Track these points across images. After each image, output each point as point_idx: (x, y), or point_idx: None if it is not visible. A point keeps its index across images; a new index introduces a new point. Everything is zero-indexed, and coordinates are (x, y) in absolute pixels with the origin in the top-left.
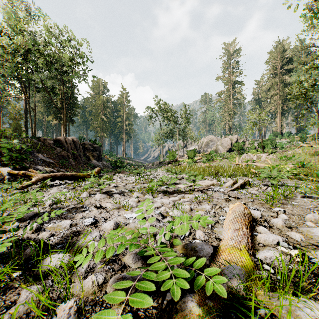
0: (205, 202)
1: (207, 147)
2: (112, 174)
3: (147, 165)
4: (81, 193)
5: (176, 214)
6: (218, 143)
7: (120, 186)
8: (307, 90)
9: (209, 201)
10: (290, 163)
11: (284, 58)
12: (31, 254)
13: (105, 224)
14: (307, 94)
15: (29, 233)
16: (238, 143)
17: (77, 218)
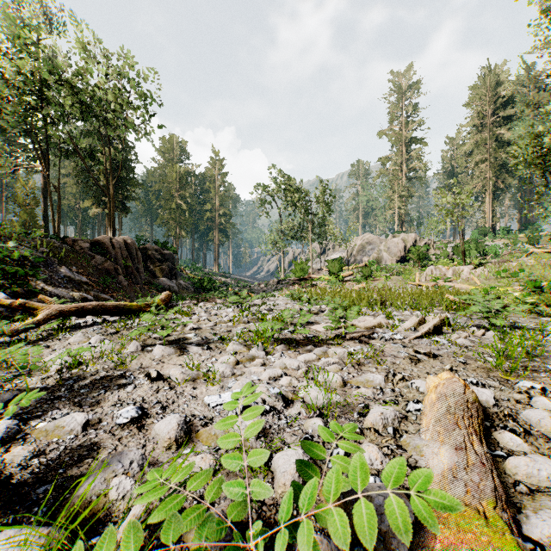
0: (370, 365)
1: (362, 255)
2: (193, 303)
3: (257, 286)
4: (128, 343)
5: (314, 397)
6: (381, 248)
7: (205, 328)
8: (549, 150)
9: (378, 362)
10: (516, 283)
11: (499, 97)
12: None
13: (160, 423)
14: (546, 159)
15: None
16: (418, 248)
17: (104, 405)
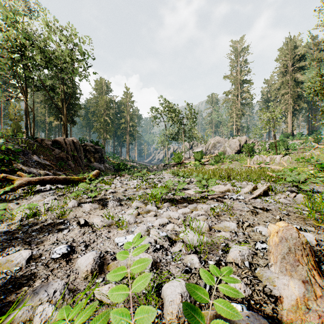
0: (225, 216)
1: (214, 149)
2: (112, 177)
3: (152, 168)
4: (69, 201)
5: (190, 238)
6: (226, 145)
7: (119, 192)
8: None
9: (231, 214)
10: (309, 165)
11: (296, 55)
12: None
13: (81, 259)
14: None
15: None
16: (248, 144)
17: (46, 243)
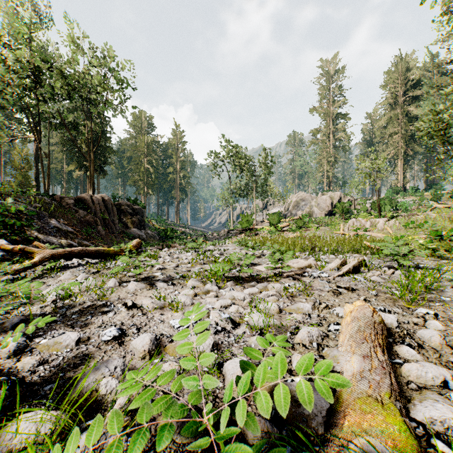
0: (301, 297)
1: (297, 209)
2: (158, 248)
3: (211, 235)
4: (107, 280)
5: (256, 320)
6: (313, 204)
7: (169, 268)
8: (448, 124)
9: (308, 294)
10: (421, 232)
11: (409, 80)
12: None
13: (136, 340)
14: (446, 131)
15: (4, 357)
16: (342, 204)
17: (91, 326)
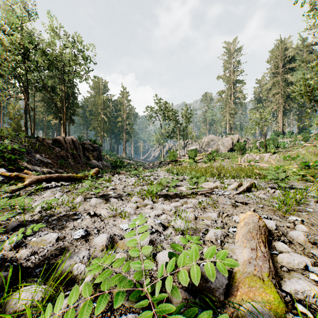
0: (210, 208)
1: (208, 147)
2: (111, 174)
3: (148, 165)
4: (76, 197)
5: (179, 225)
6: (219, 143)
7: (119, 189)
8: (313, 88)
9: (215, 207)
10: (295, 163)
11: (286, 57)
12: (0, 284)
13: (97, 238)
14: (312, 93)
15: (7, 249)
16: (240, 143)
17: (66, 229)
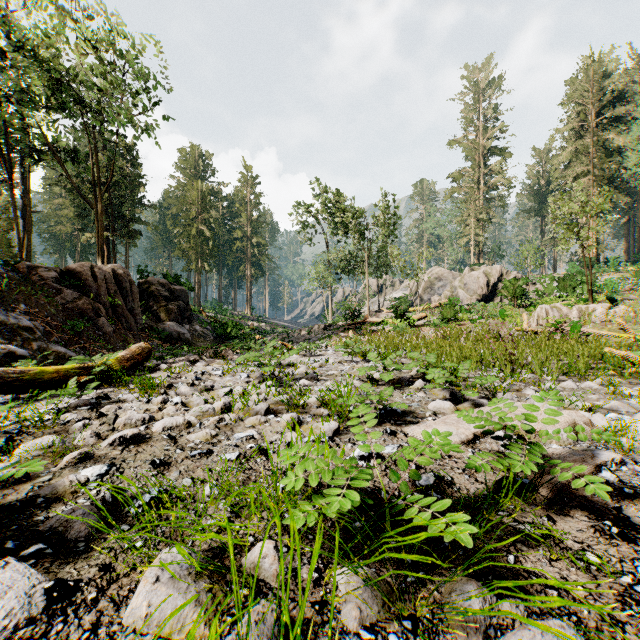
0: None
1: (430, 293)
2: (191, 360)
3: (297, 333)
4: None
5: None
6: (456, 284)
7: (156, 438)
8: None
9: None
10: None
11: (605, 93)
12: None
13: None
14: None
15: None
16: (514, 281)
17: None
